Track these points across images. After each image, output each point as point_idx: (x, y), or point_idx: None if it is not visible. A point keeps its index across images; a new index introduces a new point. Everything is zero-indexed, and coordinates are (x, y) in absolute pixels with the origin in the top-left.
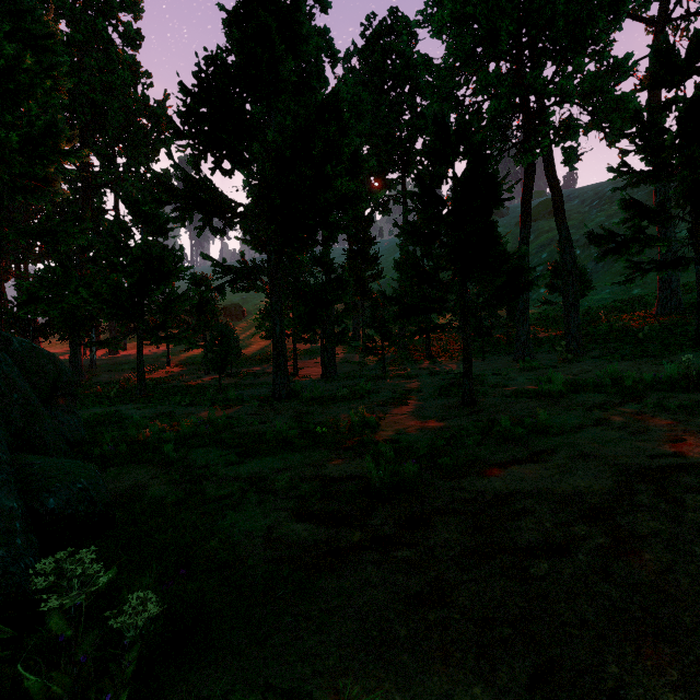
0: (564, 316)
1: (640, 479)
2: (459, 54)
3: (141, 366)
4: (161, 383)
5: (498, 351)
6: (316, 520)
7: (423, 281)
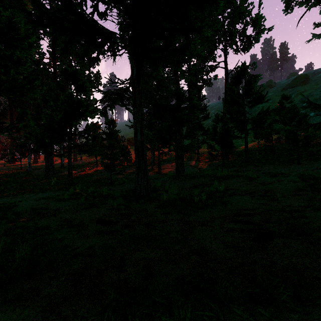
0: None
1: None
2: None
3: (70, 167)
4: (87, 176)
5: (305, 158)
6: None
7: None
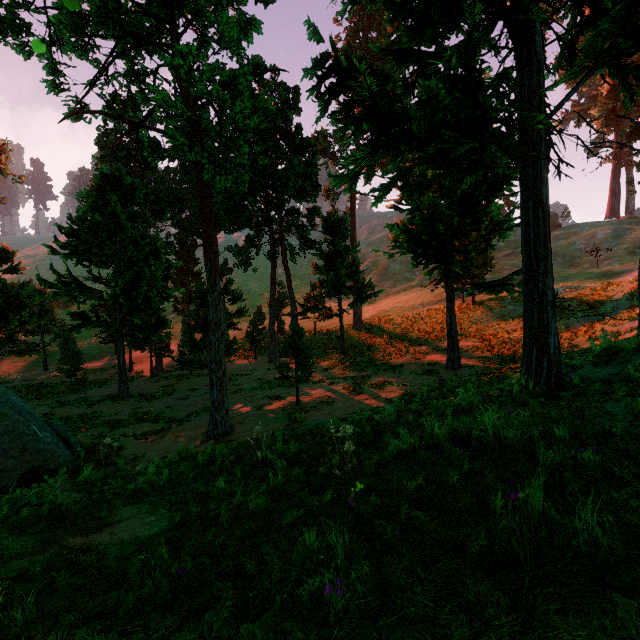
0: None
1: None
2: (230, 209)
3: None
4: (2, 383)
5: (267, 353)
6: (141, 439)
7: (195, 347)
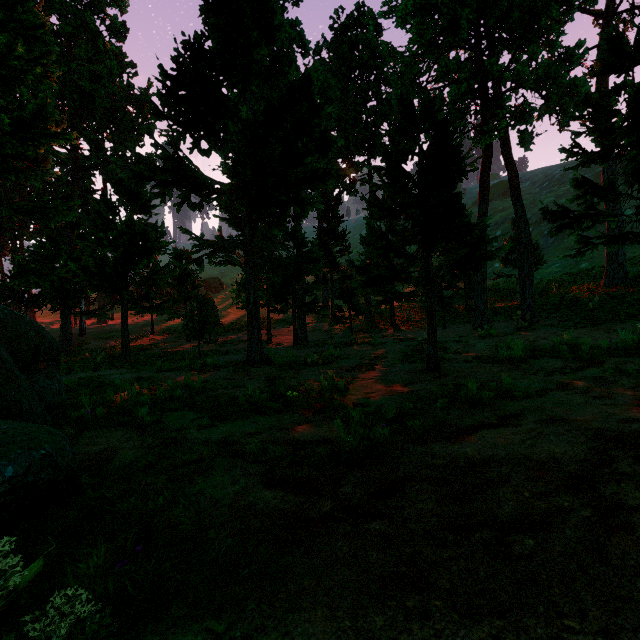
0: (520, 287)
1: (616, 445)
2: (422, 41)
3: (126, 334)
4: (145, 350)
5: (457, 320)
6: (285, 486)
7: (390, 252)
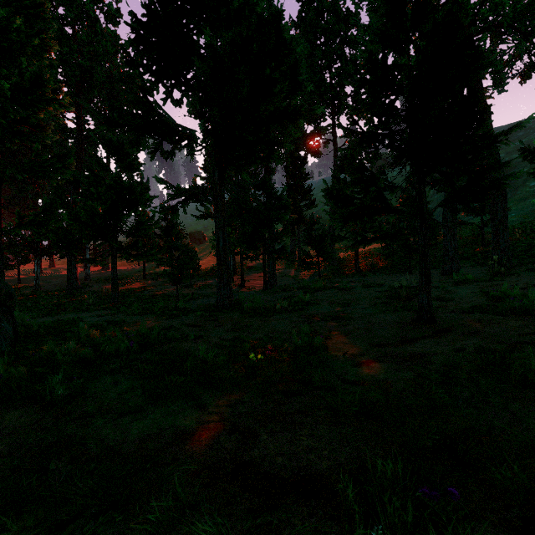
0: (492, 232)
1: None
2: None
3: (115, 279)
4: (135, 292)
5: None
6: None
7: (371, 184)
